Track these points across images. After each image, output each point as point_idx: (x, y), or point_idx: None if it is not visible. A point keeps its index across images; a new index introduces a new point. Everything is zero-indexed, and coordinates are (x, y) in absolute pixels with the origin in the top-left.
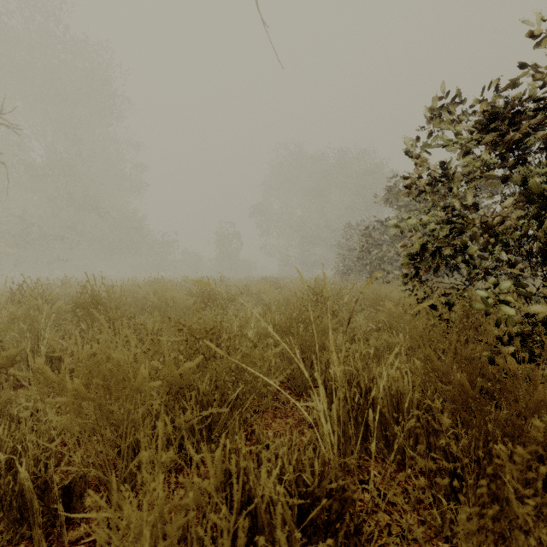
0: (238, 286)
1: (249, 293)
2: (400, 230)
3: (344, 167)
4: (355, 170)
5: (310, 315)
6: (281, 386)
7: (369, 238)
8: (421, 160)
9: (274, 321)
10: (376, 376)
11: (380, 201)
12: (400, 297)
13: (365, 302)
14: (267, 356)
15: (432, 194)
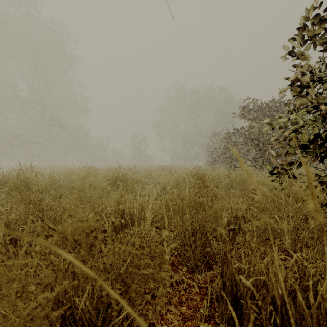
0: (144, 171)
1: (150, 176)
2: (272, 127)
3: (210, 97)
4: (217, 99)
5: (201, 201)
6: (174, 260)
7: (229, 140)
8: (305, 58)
9: (169, 207)
10: (296, 289)
11: (237, 116)
12: (261, 180)
13: (234, 184)
14: (160, 278)
15: (298, 98)
